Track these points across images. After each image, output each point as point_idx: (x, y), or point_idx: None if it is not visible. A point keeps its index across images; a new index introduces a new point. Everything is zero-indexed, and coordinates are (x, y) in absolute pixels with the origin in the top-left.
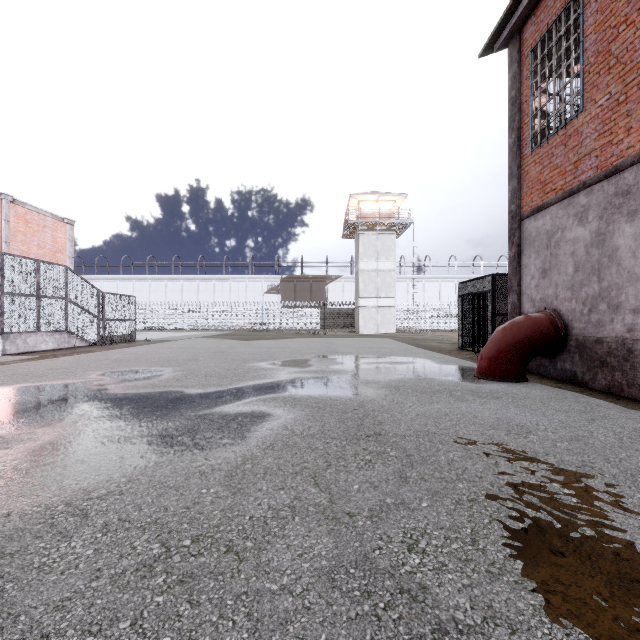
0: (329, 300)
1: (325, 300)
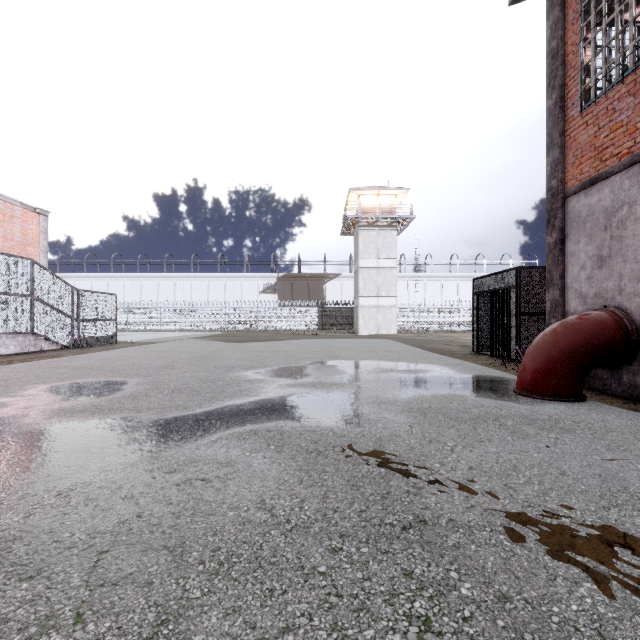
0: (327, 299)
1: (323, 299)
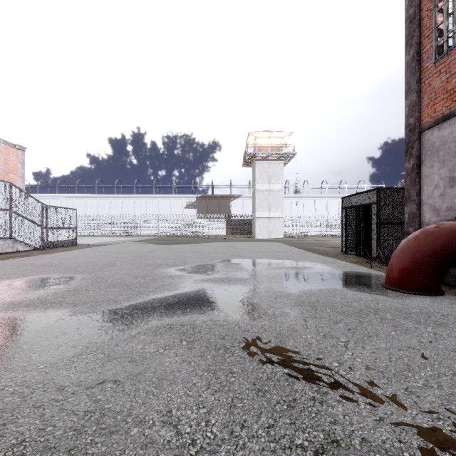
0: (232, 213)
1: (229, 213)
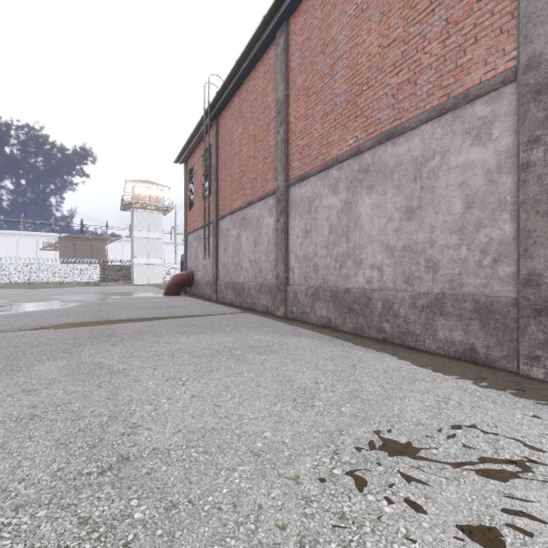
0: (109, 257)
1: (106, 257)
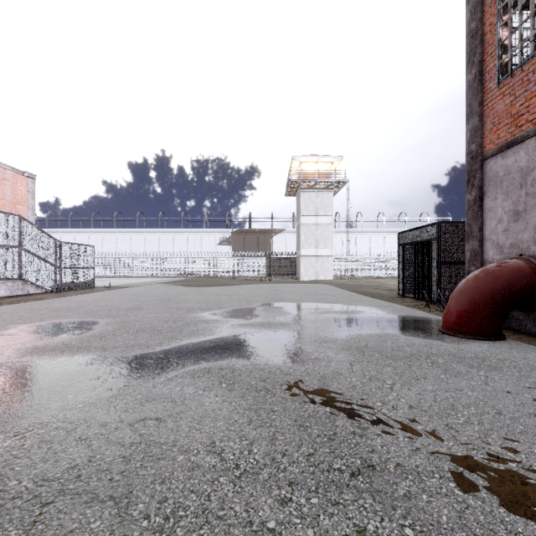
0: (274, 250)
1: (270, 250)
